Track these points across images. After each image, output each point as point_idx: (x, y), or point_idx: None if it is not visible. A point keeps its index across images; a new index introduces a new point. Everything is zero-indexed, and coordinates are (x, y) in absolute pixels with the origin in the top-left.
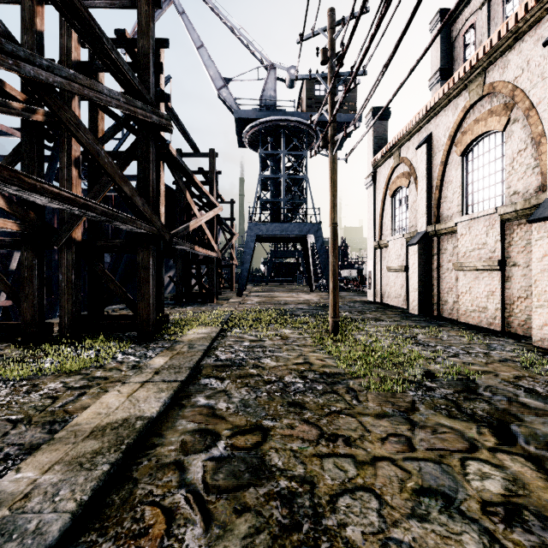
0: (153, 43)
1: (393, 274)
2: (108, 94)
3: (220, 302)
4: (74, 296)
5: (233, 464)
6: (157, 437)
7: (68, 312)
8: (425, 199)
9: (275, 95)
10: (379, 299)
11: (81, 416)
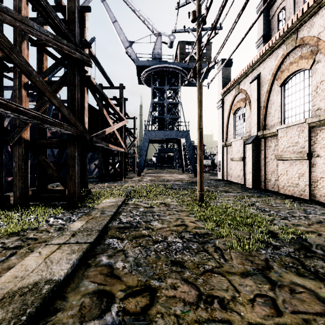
0: (78, 5)
1: (235, 162)
2: (38, 30)
3: (126, 180)
4: (23, 177)
5: None
6: (61, 301)
7: (19, 188)
8: (256, 114)
9: (161, 52)
10: (226, 178)
11: None
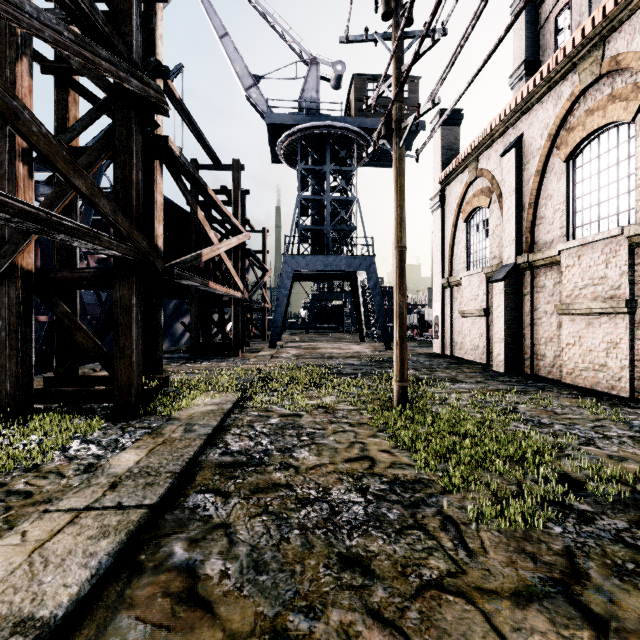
0: None
1: (468, 319)
2: (34, 15)
3: (247, 356)
4: (20, 351)
5: None
6: None
7: (10, 374)
8: (513, 220)
9: (317, 97)
10: (449, 351)
11: None
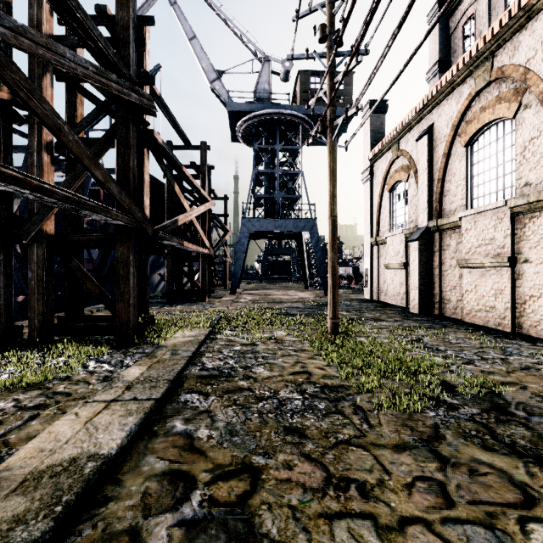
0: (134, 16)
1: (391, 271)
2: (72, 59)
3: (212, 301)
4: (45, 296)
5: (209, 533)
6: (113, 486)
7: (38, 313)
8: (426, 192)
9: (269, 88)
10: (376, 297)
11: (17, 455)
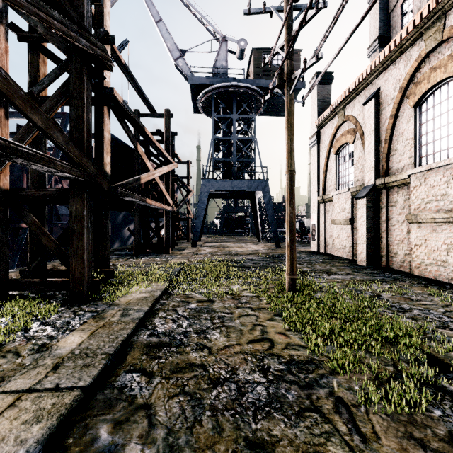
0: None
1: (337, 226)
2: None
3: (175, 253)
4: None
5: None
6: None
7: None
8: (373, 152)
9: (226, 65)
10: (323, 249)
11: None
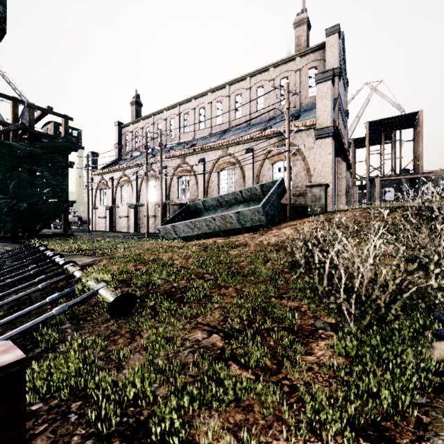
0: None
1: (101, 219)
2: None
3: None
4: None
5: None
6: None
7: None
8: (111, 196)
9: None
10: (95, 229)
11: None
